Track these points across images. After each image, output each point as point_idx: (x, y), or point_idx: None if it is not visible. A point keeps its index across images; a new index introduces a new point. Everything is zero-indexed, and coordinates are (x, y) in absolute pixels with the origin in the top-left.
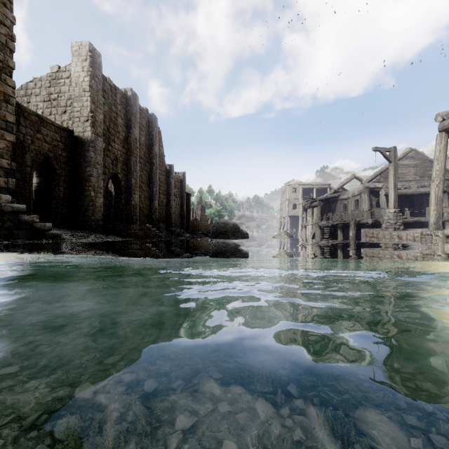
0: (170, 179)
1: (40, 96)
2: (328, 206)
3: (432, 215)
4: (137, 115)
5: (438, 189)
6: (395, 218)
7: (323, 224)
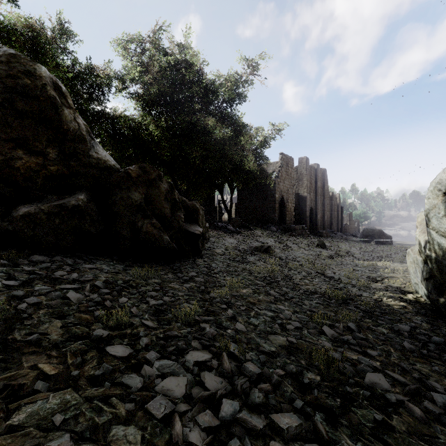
0: (332, 201)
1: None
2: None
3: None
4: (319, 174)
5: None
6: None
7: None
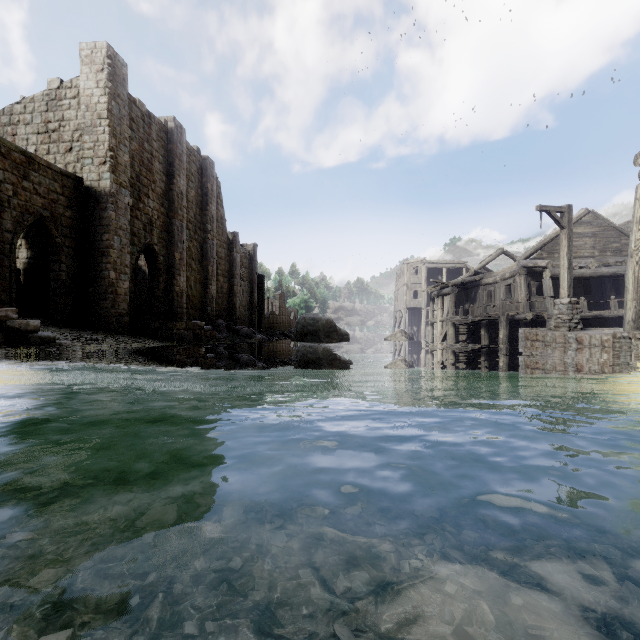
0: (234, 255)
1: (32, 125)
2: (465, 294)
3: (630, 307)
4: (184, 157)
5: (638, 269)
6: (570, 312)
7: (459, 320)
